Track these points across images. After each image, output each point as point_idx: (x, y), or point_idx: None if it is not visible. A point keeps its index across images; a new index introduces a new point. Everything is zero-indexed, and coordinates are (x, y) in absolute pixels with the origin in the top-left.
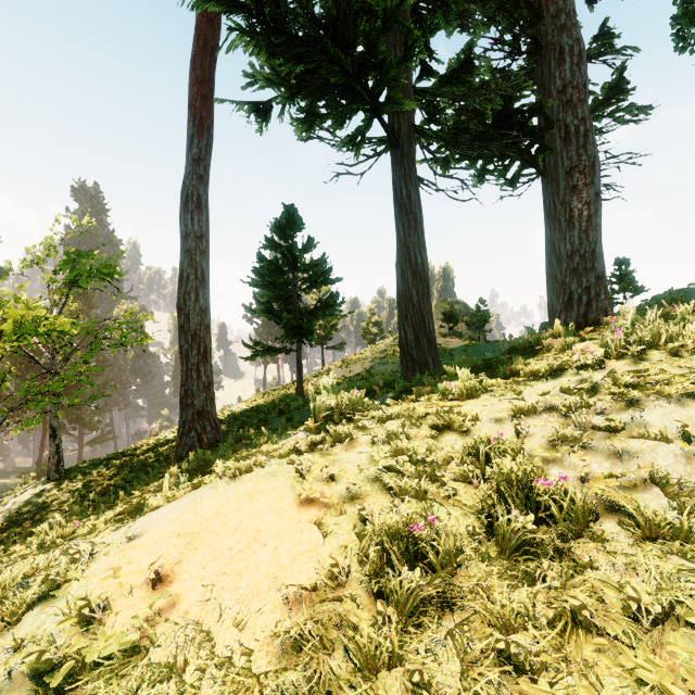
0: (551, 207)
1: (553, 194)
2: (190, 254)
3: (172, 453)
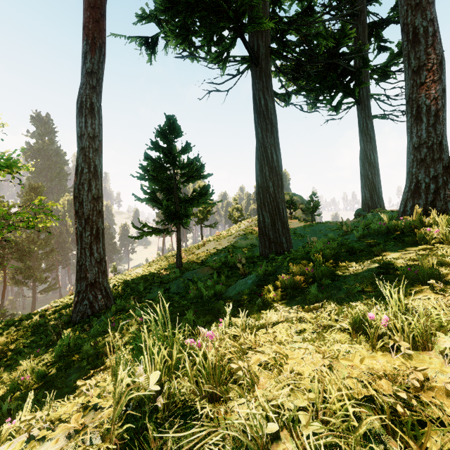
0: (364, 126)
1: (365, 117)
2: (84, 151)
3: (60, 323)
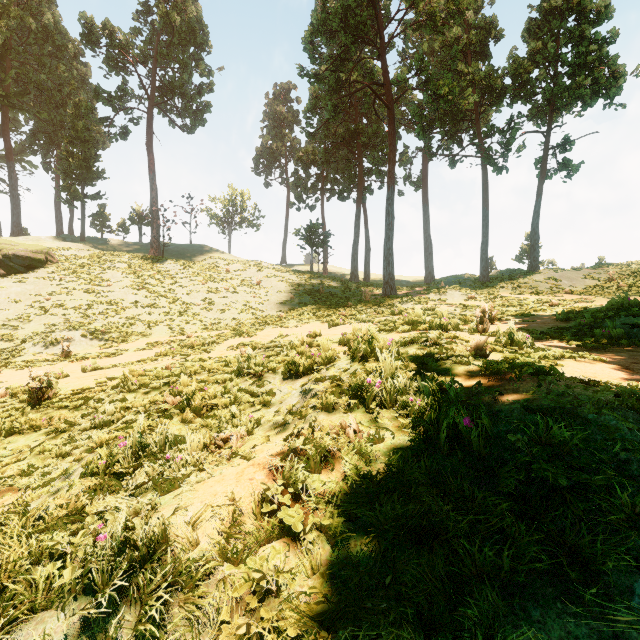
0: None
1: None
2: None
3: None
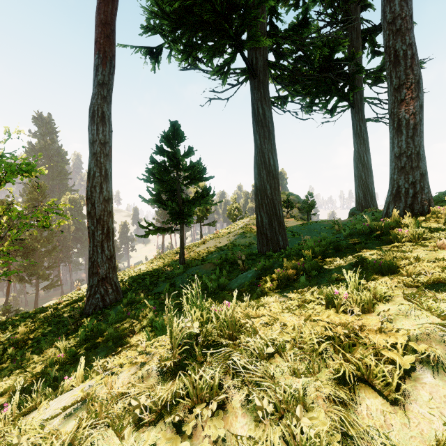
0: (357, 129)
1: (359, 120)
2: (96, 157)
3: (77, 314)
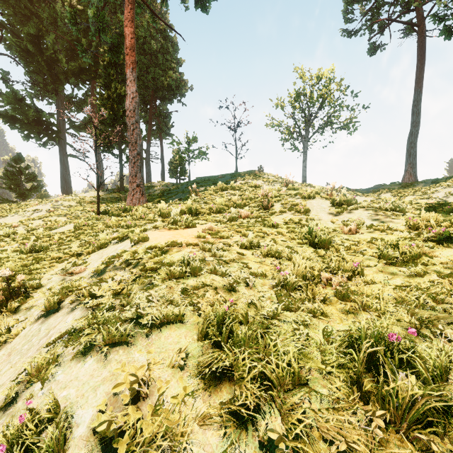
0: None
1: None
2: None
3: None
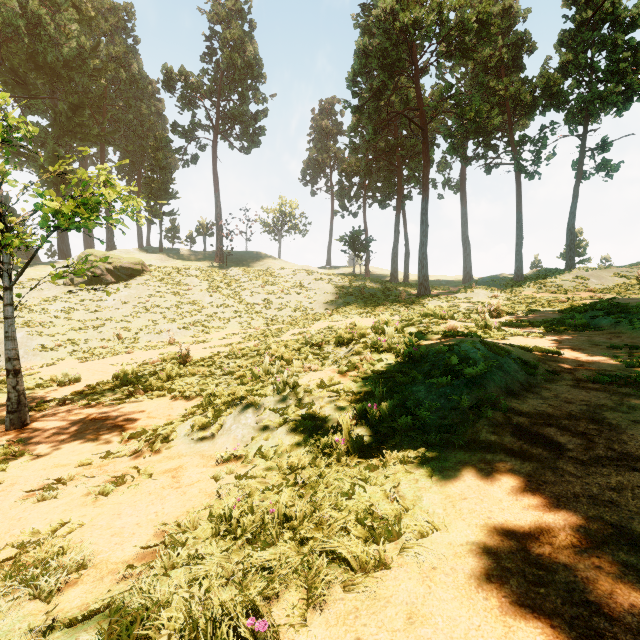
0: None
1: None
2: None
3: None
